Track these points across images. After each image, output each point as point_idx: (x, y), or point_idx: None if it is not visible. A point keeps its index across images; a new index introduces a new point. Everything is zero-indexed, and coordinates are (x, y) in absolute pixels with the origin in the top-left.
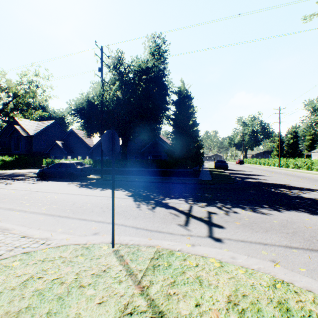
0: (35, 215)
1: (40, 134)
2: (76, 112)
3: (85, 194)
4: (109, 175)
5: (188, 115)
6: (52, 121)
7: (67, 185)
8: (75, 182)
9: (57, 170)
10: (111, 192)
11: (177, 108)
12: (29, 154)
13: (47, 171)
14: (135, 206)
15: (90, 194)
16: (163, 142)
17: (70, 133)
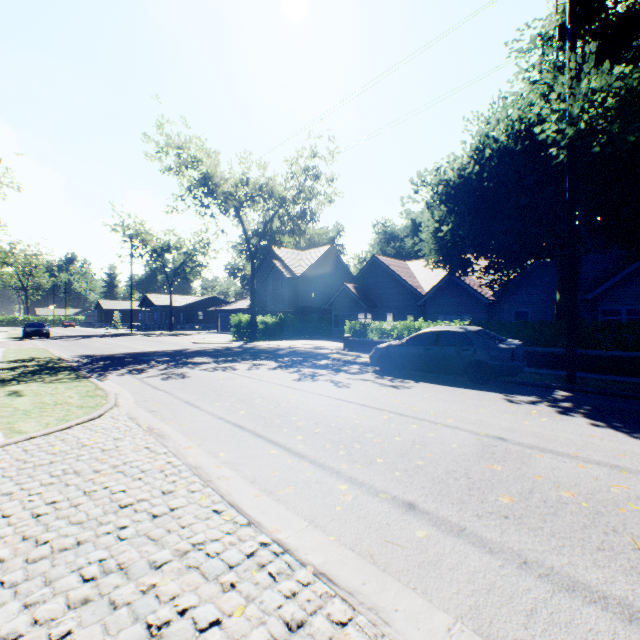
0: None
1: (310, 273)
2: (438, 199)
3: None
4: (554, 371)
5: None
6: (326, 247)
7: (521, 407)
8: (509, 392)
9: (430, 350)
10: None
11: None
12: (292, 312)
13: (400, 353)
14: None
15: None
16: None
17: (369, 265)
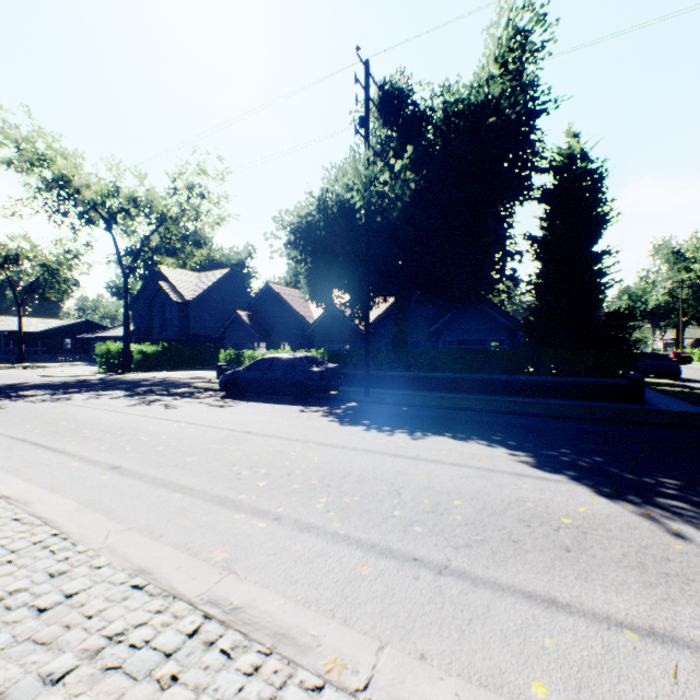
0: (325, 547)
1: (205, 298)
2: (295, 239)
3: (384, 449)
4: (374, 389)
5: (592, 224)
6: (225, 270)
7: (301, 414)
8: (312, 405)
9: (265, 375)
10: (450, 445)
11: (555, 208)
12: (184, 340)
13: (243, 378)
14: (660, 531)
15: (401, 452)
16: (491, 307)
17: (263, 293)
